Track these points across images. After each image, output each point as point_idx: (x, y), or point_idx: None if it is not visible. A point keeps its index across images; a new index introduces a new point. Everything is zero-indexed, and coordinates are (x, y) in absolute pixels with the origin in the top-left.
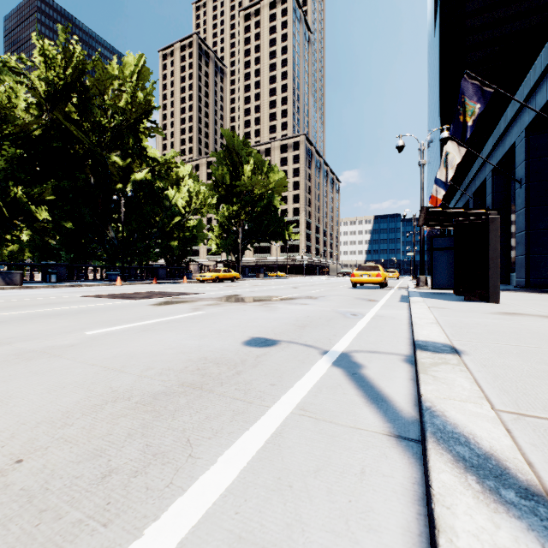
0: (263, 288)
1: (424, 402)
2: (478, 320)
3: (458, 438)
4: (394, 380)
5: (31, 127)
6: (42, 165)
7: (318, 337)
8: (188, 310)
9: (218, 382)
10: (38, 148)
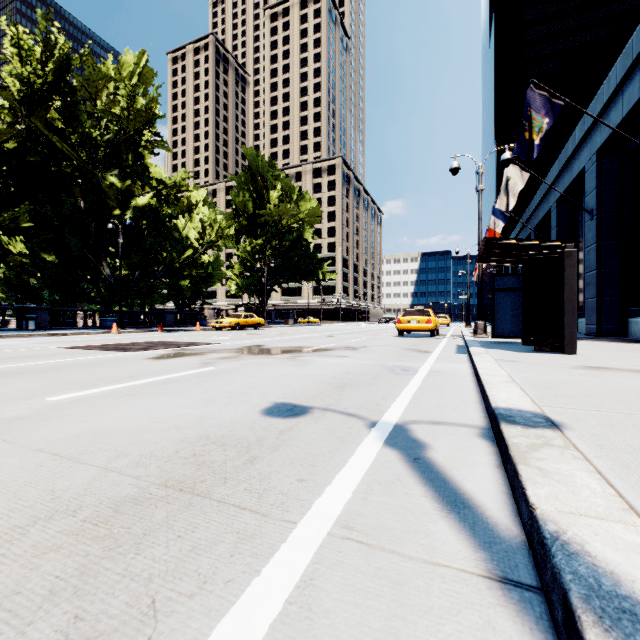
0: (292, 336)
1: (543, 523)
2: (561, 377)
3: (634, 612)
4: (474, 468)
5: (2, 136)
6: (17, 185)
7: (362, 402)
8: (196, 365)
9: (221, 477)
10: (10, 163)
